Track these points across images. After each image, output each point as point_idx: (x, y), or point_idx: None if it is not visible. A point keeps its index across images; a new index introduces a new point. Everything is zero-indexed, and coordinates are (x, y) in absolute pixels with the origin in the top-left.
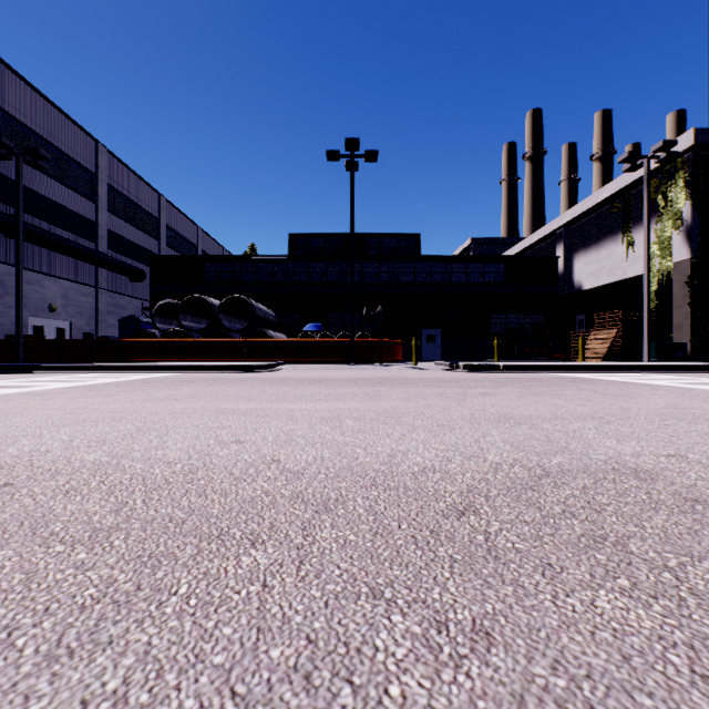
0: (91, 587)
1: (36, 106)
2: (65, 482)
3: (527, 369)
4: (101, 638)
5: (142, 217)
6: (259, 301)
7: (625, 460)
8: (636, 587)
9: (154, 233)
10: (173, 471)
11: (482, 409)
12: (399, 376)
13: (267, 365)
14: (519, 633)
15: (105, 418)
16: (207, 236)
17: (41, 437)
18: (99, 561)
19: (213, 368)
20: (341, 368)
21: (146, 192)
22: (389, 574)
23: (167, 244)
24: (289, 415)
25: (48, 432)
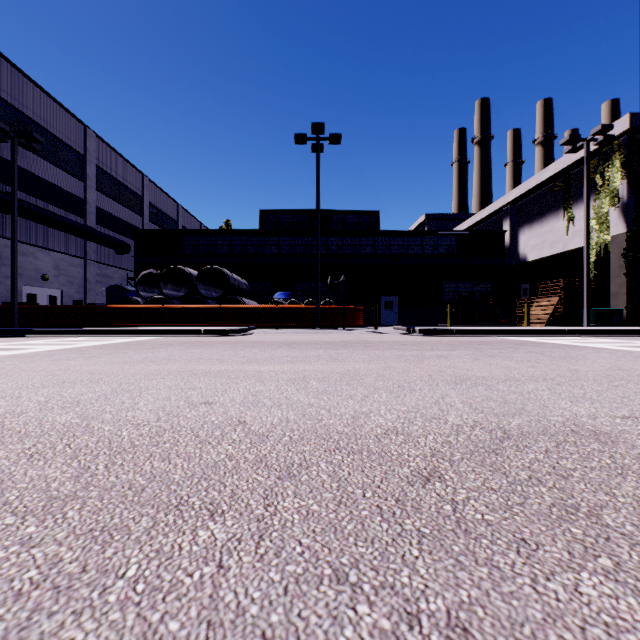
0: (32, 568)
1: (30, 94)
2: (32, 445)
3: (478, 333)
4: (30, 636)
5: (127, 195)
6: (233, 272)
7: (582, 422)
8: (620, 568)
9: (138, 209)
10: (140, 433)
11: (439, 370)
12: (360, 339)
13: (240, 329)
14: (500, 629)
15: (84, 379)
16: (186, 213)
17: (19, 398)
18: (47, 535)
19: (190, 332)
20: (308, 332)
21: (131, 172)
22: (354, 552)
23: (150, 219)
24: (258, 377)
25: (26, 393)
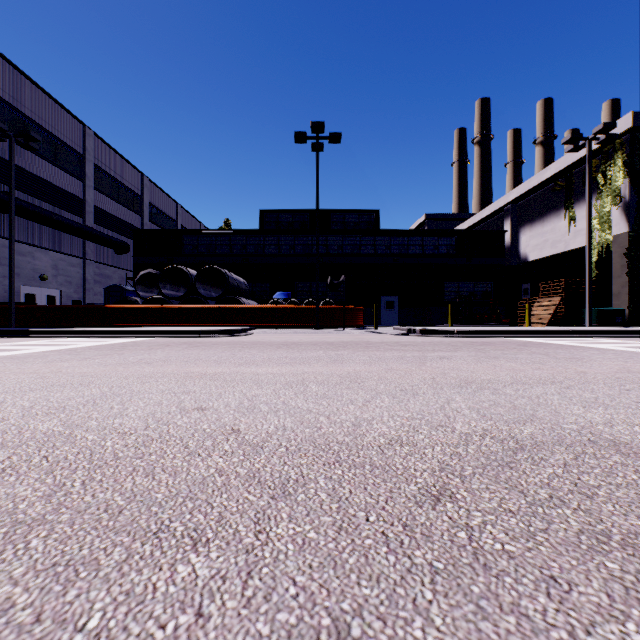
0: None
1: (28, 93)
2: (6, 457)
3: (479, 333)
4: None
5: (126, 195)
6: (233, 272)
7: (599, 430)
8: None
9: (137, 209)
10: (125, 443)
11: (442, 373)
12: (361, 340)
13: (239, 329)
14: None
15: (74, 382)
16: (186, 212)
17: (3, 403)
18: (3, 572)
19: (189, 332)
20: (307, 332)
21: (130, 172)
22: (356, 594)
23: (150, 219)
24: (255, 380)
25: (11, 398)
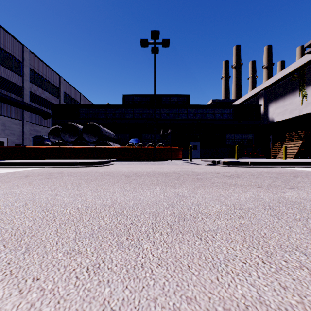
0: None
1: None
2: None
3: (266, 164)
4: None
5: (50, 87)
6: (107, 128)
7: None
8: None
9: (57, 95)
10: None
11: None
12: (186, 170)
13: (103, 161)
14: None
15: None
16: (85, 98)
17: None
18: None
19: (66, 164)
20: (148, 163)
21: (52, 74)
22: None
23: (64, 101)
24: None
25: None
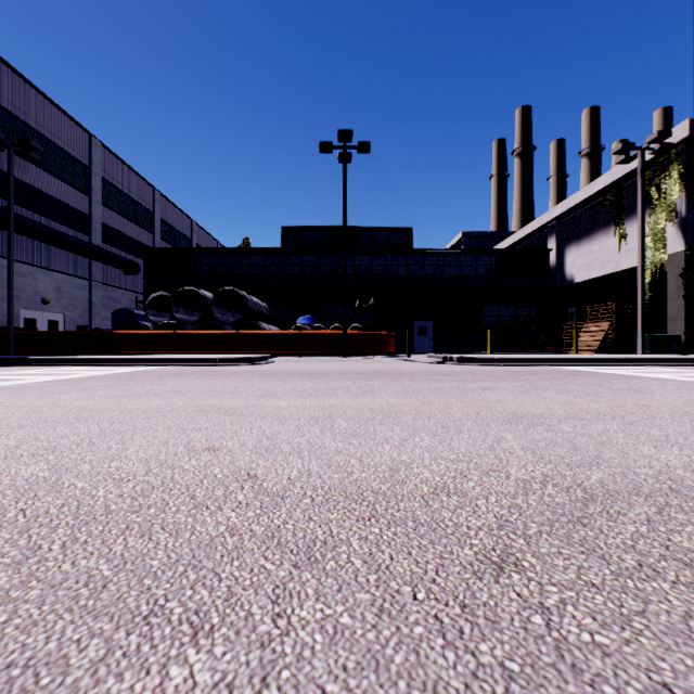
0: None
1: (28, 99)
2: None
3: (523, 362)
4: None
5: (136, 211)
6: (252, 294)
7: (679, 475)
8: None
9: (148, 226)
10: (120, 493)
11: (487, 406)
12: (393, 368)
13: (259, 357)
14: None
15: (70, 417)
16: (202, 230)
17: None
18: None
19: (203, 360)
20: (334, 360)
21: (140, 185)
22: None
23: (162, 237)
24: (275, 414)
25: None
